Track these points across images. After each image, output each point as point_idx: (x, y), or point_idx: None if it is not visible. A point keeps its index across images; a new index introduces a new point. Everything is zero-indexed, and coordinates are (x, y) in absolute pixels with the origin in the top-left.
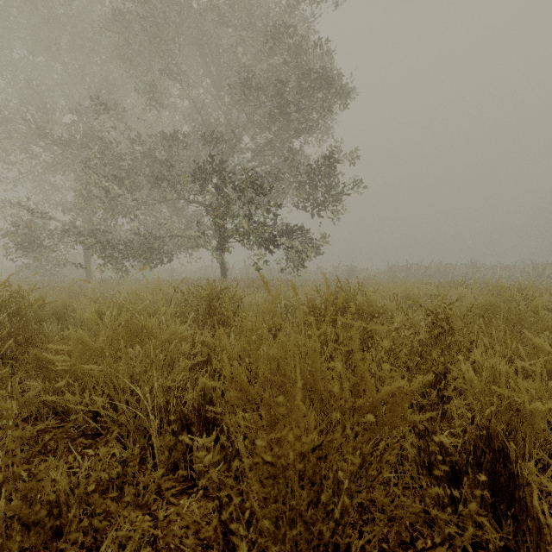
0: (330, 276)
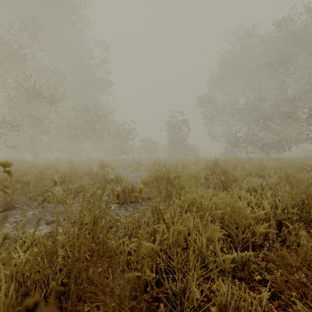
0: None
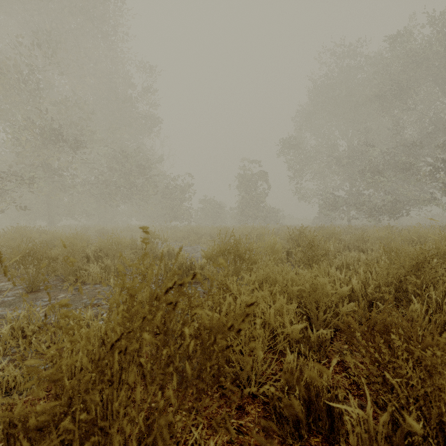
0: None
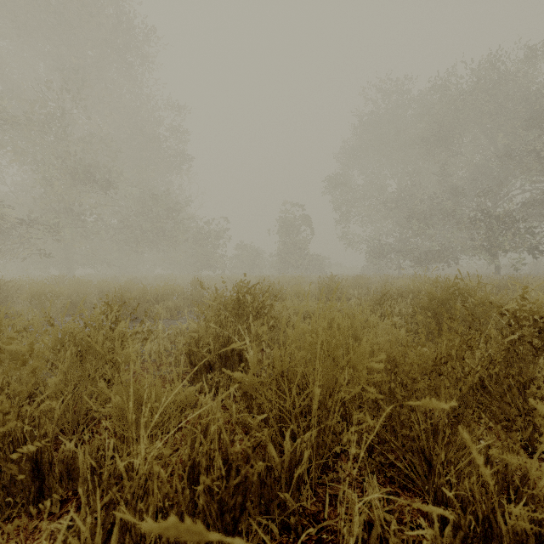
0: None
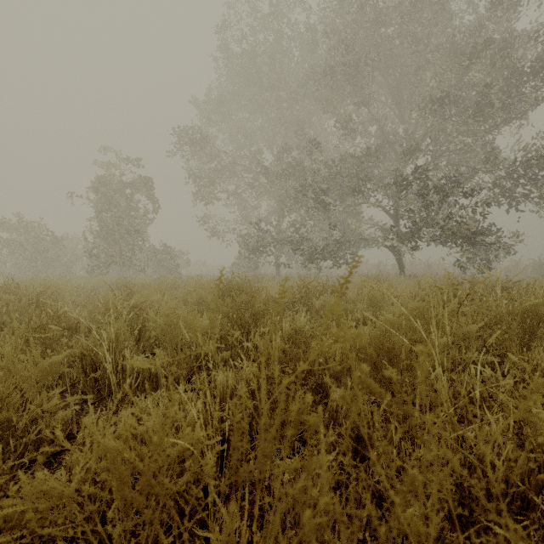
0: (506, 272)
